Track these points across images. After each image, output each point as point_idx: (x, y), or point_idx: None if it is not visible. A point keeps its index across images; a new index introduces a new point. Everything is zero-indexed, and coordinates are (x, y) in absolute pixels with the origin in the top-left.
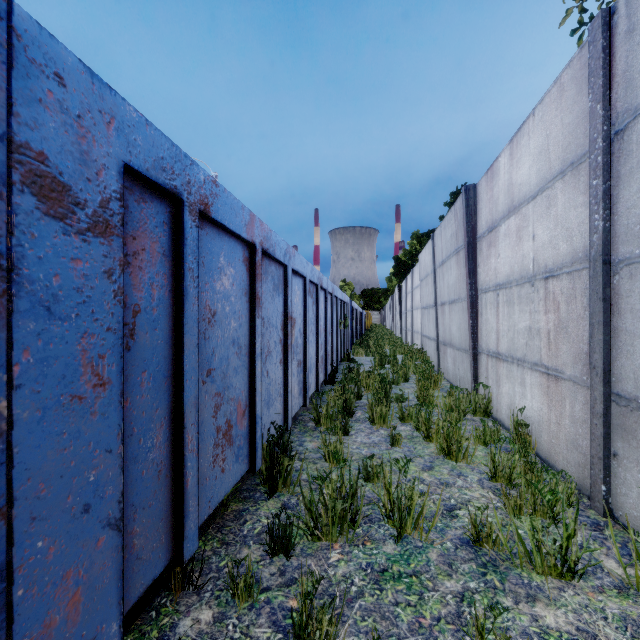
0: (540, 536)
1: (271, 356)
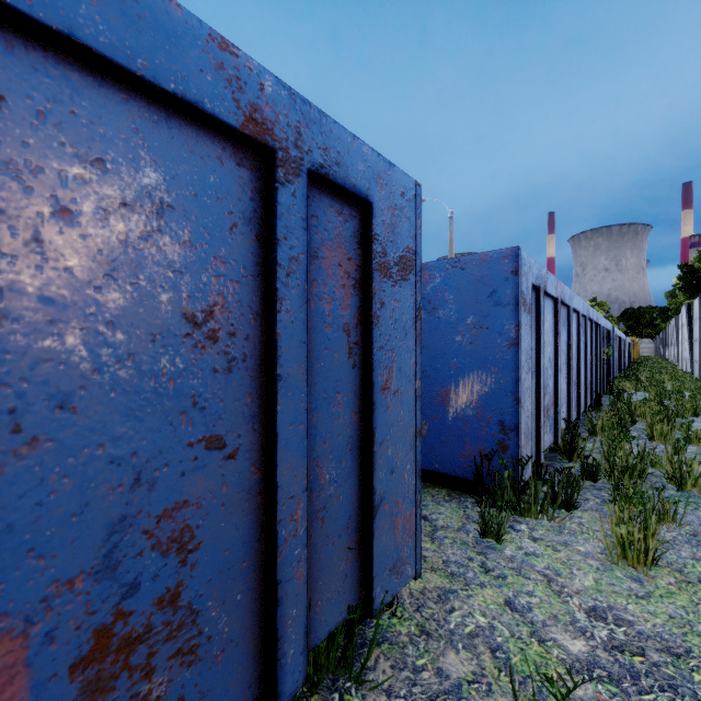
0: None
1: (561, 372)
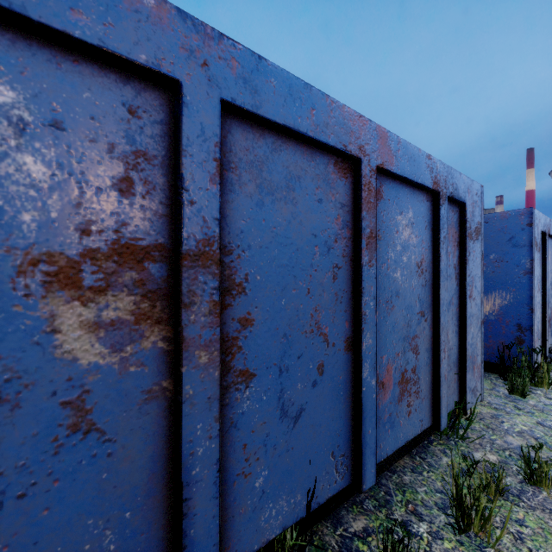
0: None
1: None
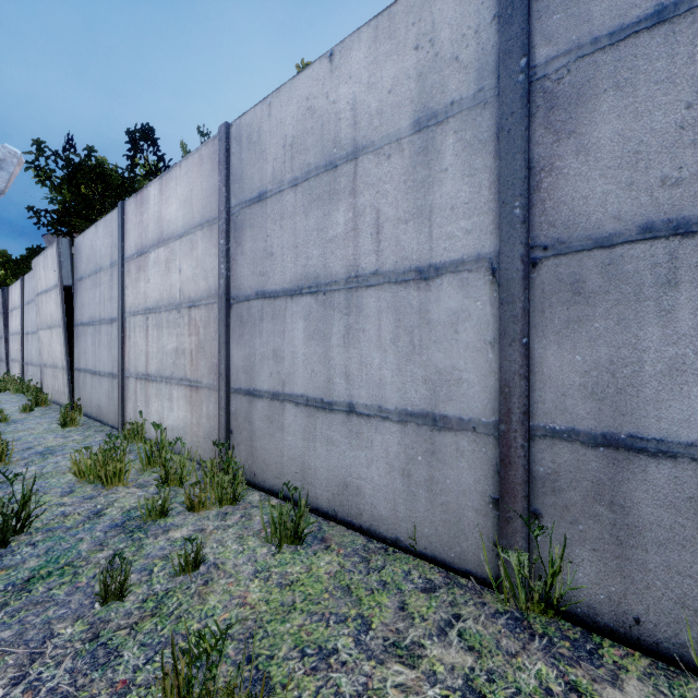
0: None
1: None
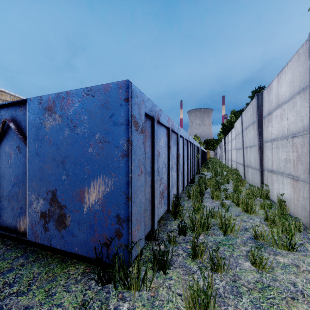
0: (280, 235)
1: (173, 169)
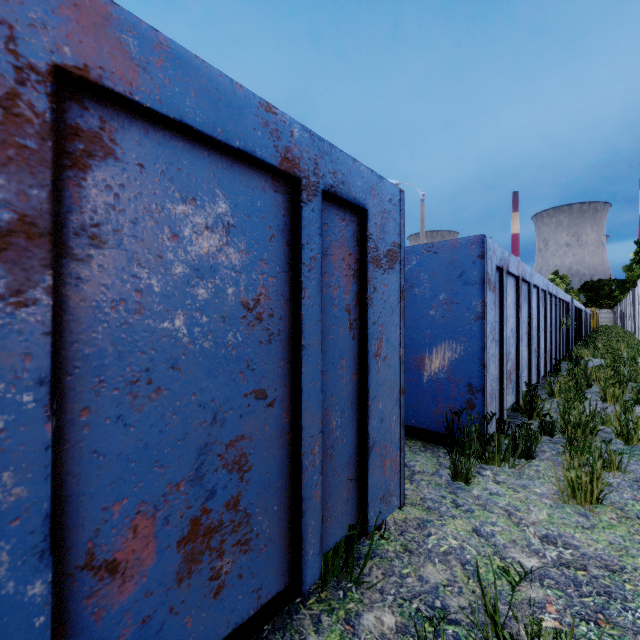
0: None
1: (522, 341)
